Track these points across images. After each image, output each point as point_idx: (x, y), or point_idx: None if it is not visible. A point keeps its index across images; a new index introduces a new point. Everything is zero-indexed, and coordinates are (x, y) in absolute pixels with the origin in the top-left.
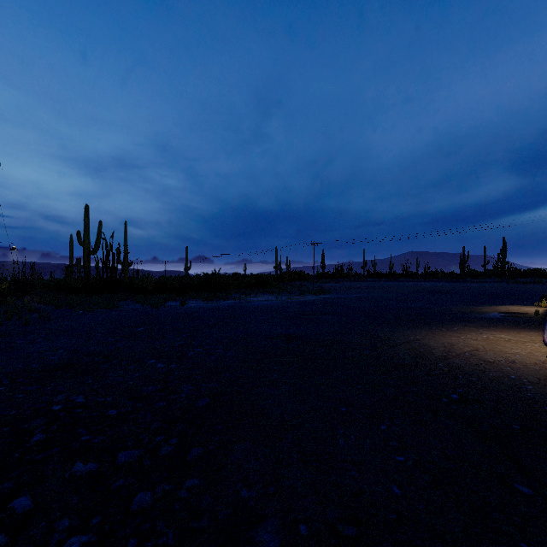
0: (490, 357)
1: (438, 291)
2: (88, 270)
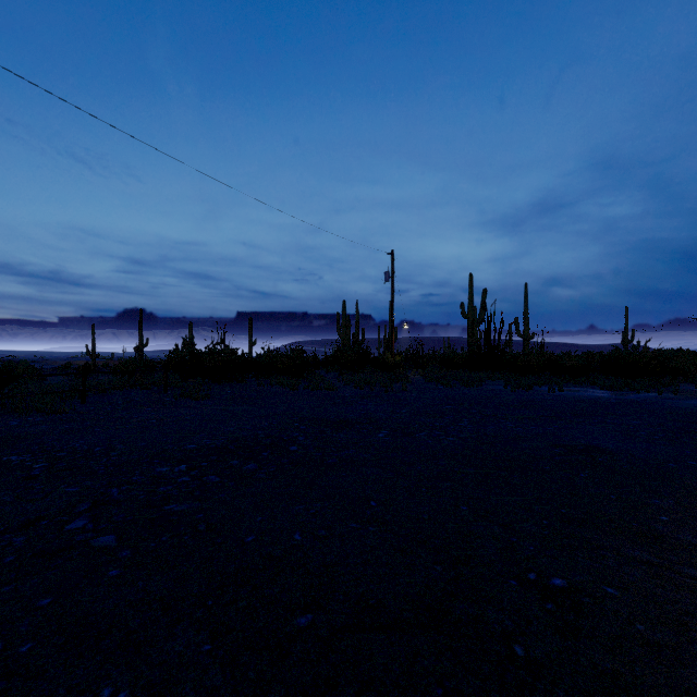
0: None
1: None
2: (471, 344)
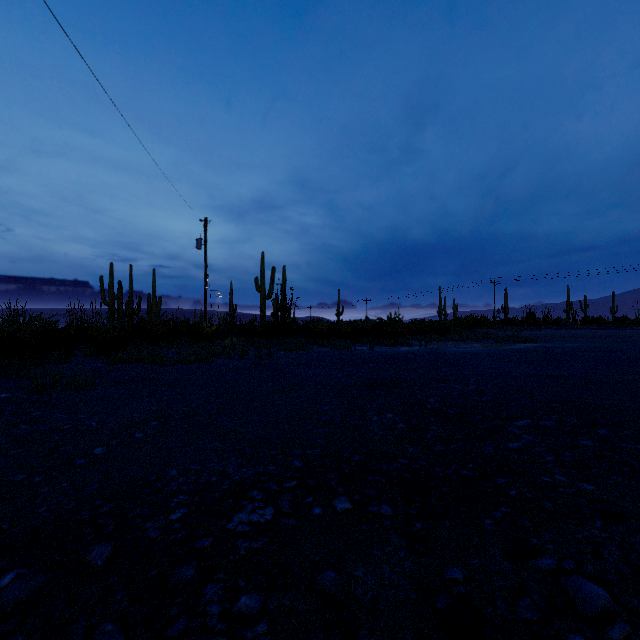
0: None
1: None
2: (264, 315)
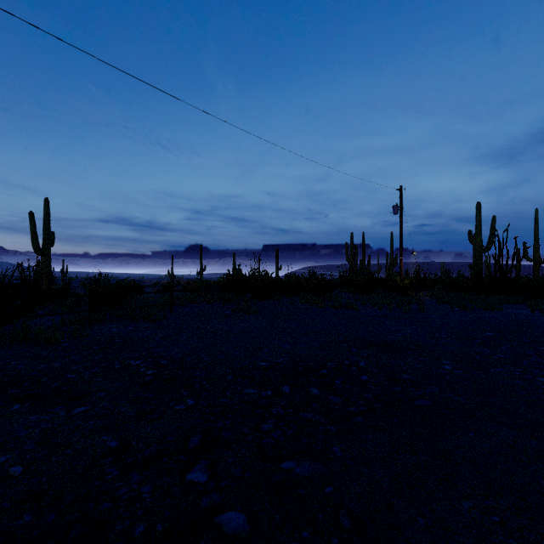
0: None
1: None
2: (479, 269)
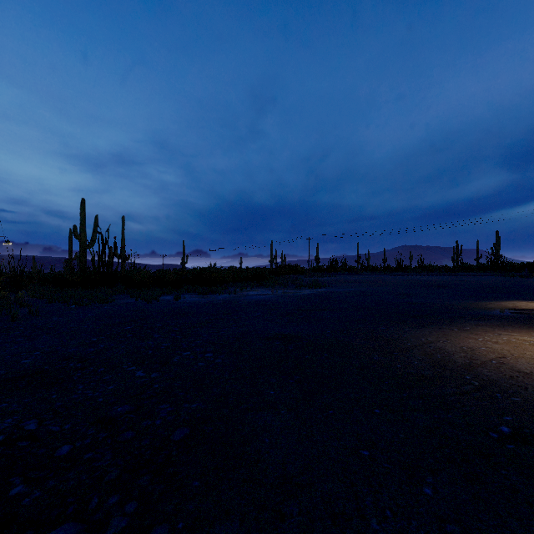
0: (524, 367)
1: (434, 284)
2: (84, 264)
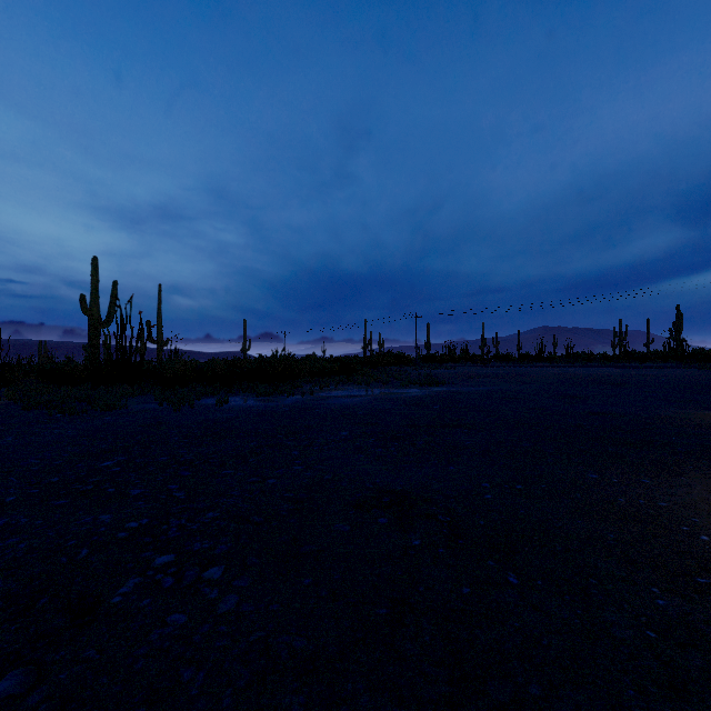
0: None
1: (605, 381)
2: (97, 351)
